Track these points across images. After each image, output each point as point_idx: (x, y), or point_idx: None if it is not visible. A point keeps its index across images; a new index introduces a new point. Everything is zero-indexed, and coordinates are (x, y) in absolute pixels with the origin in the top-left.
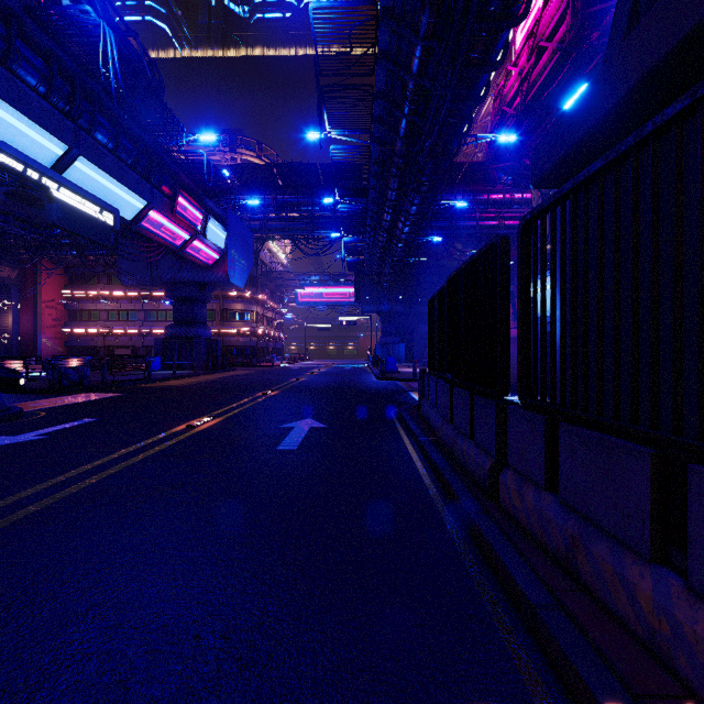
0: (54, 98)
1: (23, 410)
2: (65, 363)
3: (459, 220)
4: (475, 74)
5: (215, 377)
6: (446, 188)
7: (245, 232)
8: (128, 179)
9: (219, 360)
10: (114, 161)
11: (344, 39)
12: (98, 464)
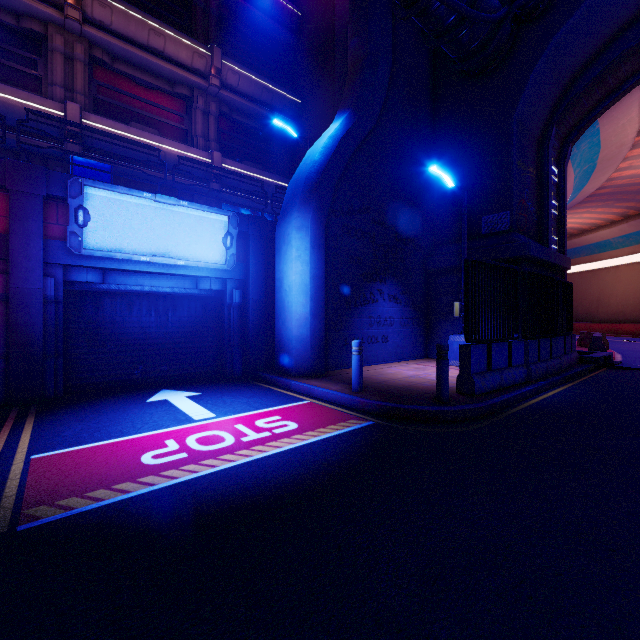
0: None
1: None
2: None
3: None
4: None
5: None
6: None
7: None
8: None
9: None
10: None
11: None
12: None
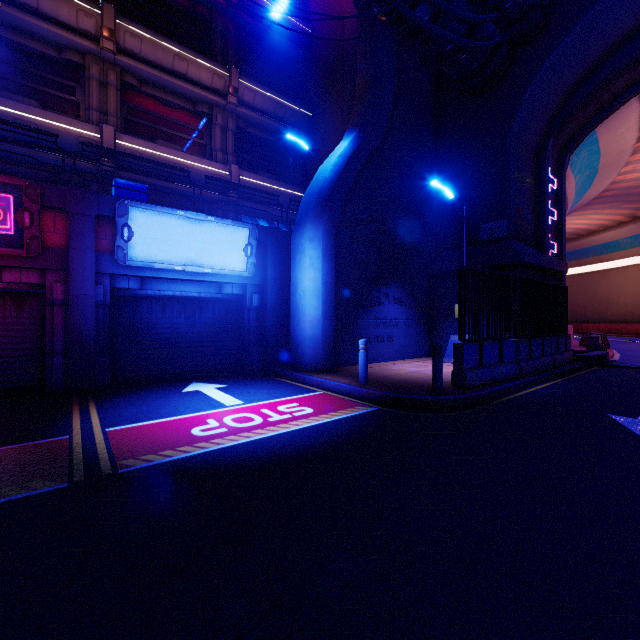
0: None
1: None
2: None
3: None
4: None
5: None
6: None
7: None
8: None
9: None
10: None
11: None
12: None
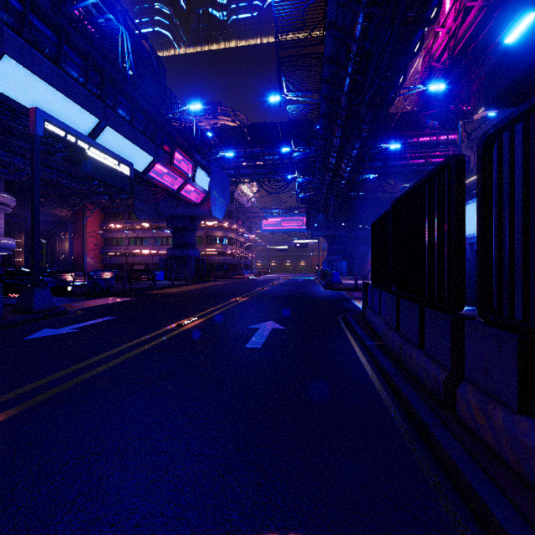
0: (89, 85)
1: (68, 309)
2: (101, 275)
3: (391, 160)
4: (411, 31)
5: (201, 286)
6: (380, 135)
7: (223, 178)
8: (140, 142)
9: (204, 273)
10: (130, 128)
11: (299, 16)
12: (109, 354)
